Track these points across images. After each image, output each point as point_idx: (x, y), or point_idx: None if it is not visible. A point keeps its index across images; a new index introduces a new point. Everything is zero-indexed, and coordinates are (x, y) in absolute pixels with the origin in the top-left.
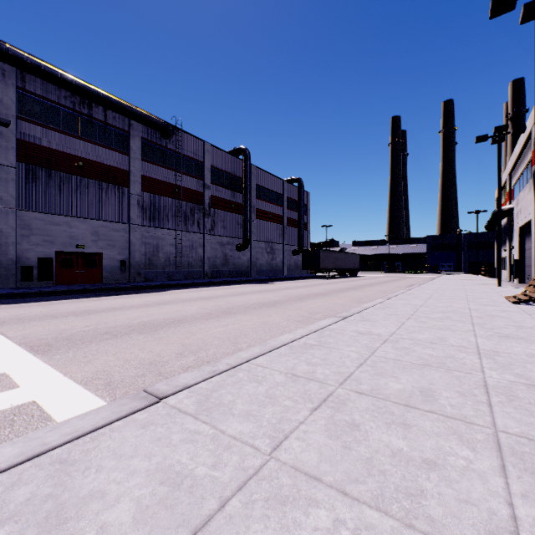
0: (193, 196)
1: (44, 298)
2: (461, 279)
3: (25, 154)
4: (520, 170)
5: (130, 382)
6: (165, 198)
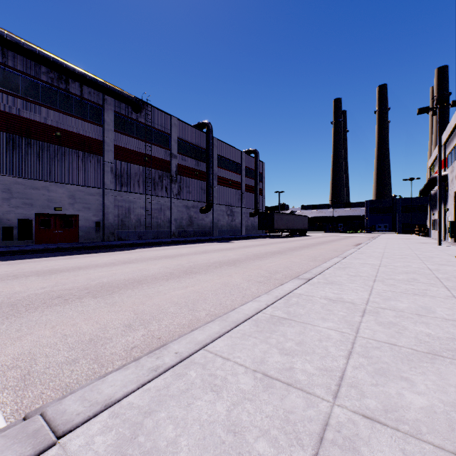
0: (161, 164)
1: (18, 257)
2: (399, 238)
3: (6, 124)
4: (455, 140)
5: (53, 374)
6: (136, 166)
